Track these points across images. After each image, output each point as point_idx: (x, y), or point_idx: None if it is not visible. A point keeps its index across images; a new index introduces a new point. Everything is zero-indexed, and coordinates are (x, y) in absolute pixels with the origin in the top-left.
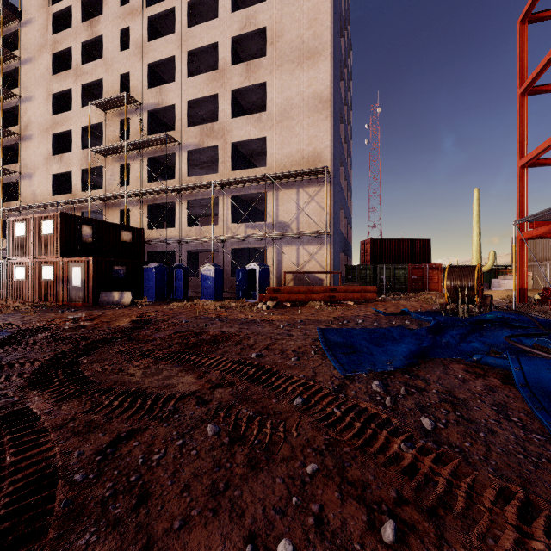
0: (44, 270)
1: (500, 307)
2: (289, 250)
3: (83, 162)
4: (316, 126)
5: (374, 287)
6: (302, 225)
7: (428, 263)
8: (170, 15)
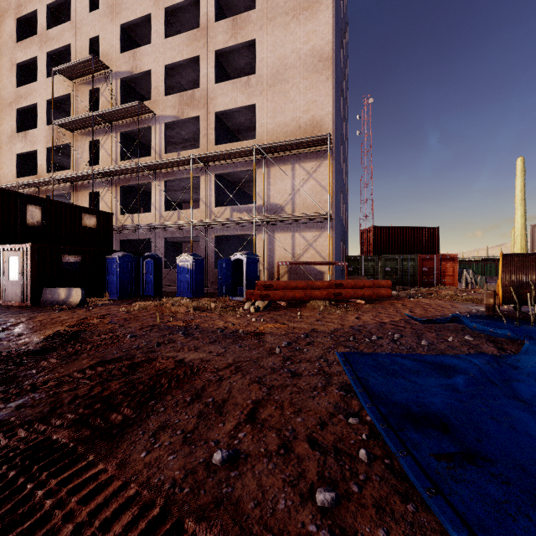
0: None
1: None
2: (283, 237)
3: (49, 139)
4: (315, 90)
5: (389, 281)
6: (298, 207)
7: (436, 253)
8: None
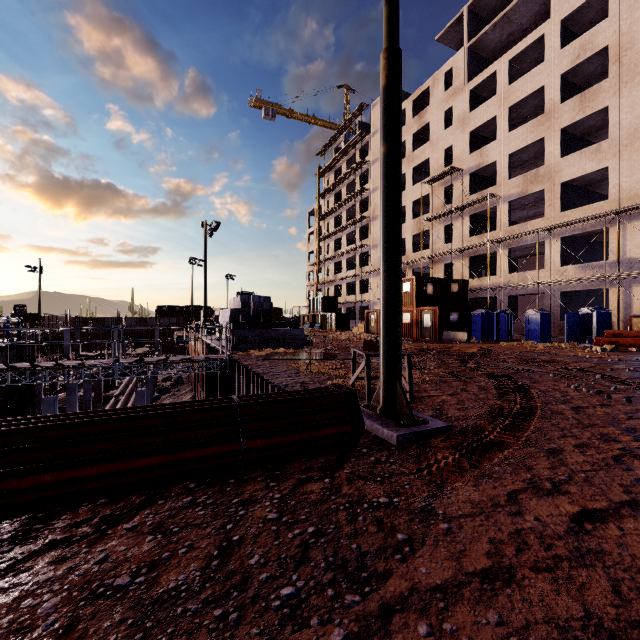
0: (404, 316)
1: None
2: None
3: (414, 229)
4: None
5: None
6: None
7: None
8: (489, 78)
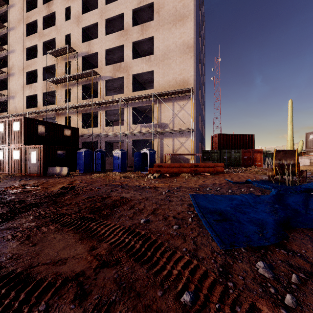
0: (14, 153)
1: (308, 178)
2: (168, 140)
3: (44, 88)
4: (185, 63)
5: (222, 164)
6: (176, 125)
7: (253, 148)
8: None
